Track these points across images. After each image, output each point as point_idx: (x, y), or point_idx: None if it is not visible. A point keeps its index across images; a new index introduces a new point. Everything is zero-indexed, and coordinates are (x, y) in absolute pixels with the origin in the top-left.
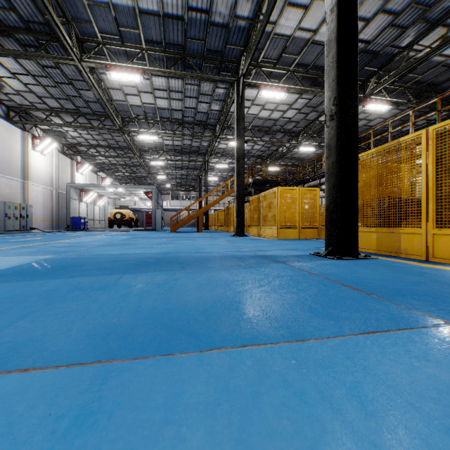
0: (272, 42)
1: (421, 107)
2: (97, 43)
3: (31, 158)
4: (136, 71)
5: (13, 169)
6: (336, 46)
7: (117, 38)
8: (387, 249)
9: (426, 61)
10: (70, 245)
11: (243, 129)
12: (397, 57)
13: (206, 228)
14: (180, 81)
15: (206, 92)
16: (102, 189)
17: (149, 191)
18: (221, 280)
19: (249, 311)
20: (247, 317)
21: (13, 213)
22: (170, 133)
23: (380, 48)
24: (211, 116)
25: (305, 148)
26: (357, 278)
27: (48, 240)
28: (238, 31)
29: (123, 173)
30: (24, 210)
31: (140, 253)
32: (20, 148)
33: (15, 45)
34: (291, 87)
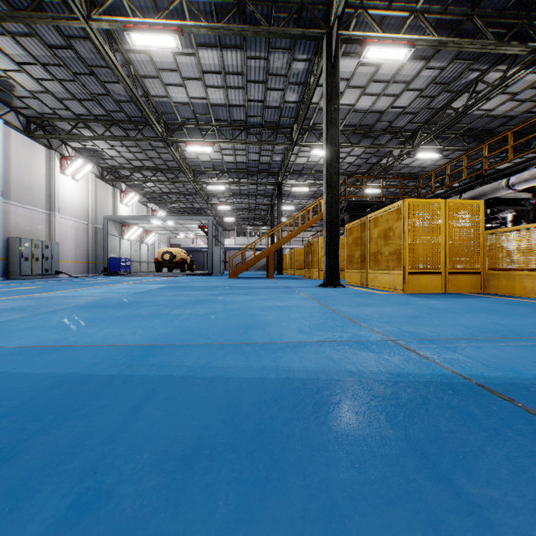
0: None
1: None
2: None
3: (58, 184)
4: (168, 29)
5: (34, 197)
6: None
7: None
8: None
9: None
10: (26, 304)
11: (337, 111)
12: None
13: (279, 272)
14: (239, 53)
15: (278, 71)
16: (147, 222)
17: (205, 224)
18: None
19: None
20: None
21: (30, 253)
22: (229, 141)
23: None
24: (286, 112)
25: (425, 155)
26: None
27: (33, 291)
28: None
29: (178, 204)
30: (48, 249)
31: (84, 346)
32: (43, 170)
33: None
34: (418, 39)
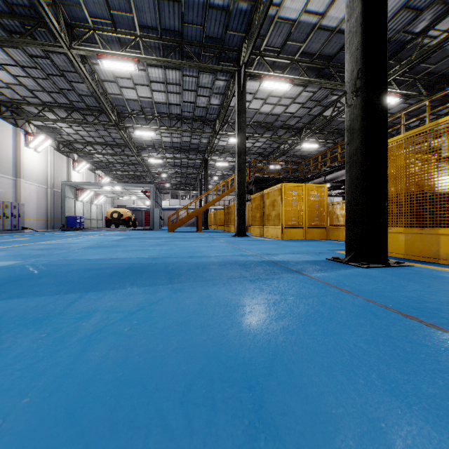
0: (276, 28)
1: (431, 101)
2: (88, 30)
3: (24, 155)
4: (129, 59)
5: (4, 166)
6: (361, 5)
7: (109, 23)
8: (419, 253)
9: (440, 49)
10: (52, 246)
11: (245, 122)
12: (410, 44)
13: (205, 227)
14: (177, 72)
15: (205, 85)
16: (98, 187)
17: (147, 190)
18: (220, 303)
19: (273, 392)
20: (272, 414)
21: (3, 212)
22: (168, 129)
23: (391, 35)
24: (211, 111)
25: (308, 145)
26: (414, 301)
27: (33, 240)
28: (239, 15)
29: (121, 171)
30: (16, 209)
31: (124, 258)
32: (11, 144)
33: (1, 32)
34: (295, 78)
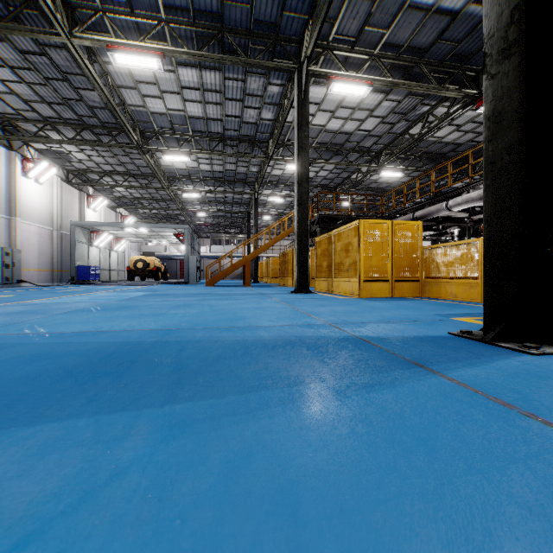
0: (350, 7)
1: None
2: (94, 12)
3: (20, 187)
4: (151, 52)
5: None
6: None
7: (123, 3)
8: None
9: None
10: (30, 309)
11: (307, 137)
12: None
13: (255, 280)
14: (217, 74)
15: (254, 91)
16: (118, 229)
17: (180, 232)
18: (275, 499)
19: None
20: None
21: None
22: (206, 152)
23: None
24: (262, 128)
25: (388, 173)
26: None
27: (16, 299)
28: None
29: (150, 210)
30: (10, 257)
31: (120, 330)
32: (4, 172)
33: None
34: (376, 79)
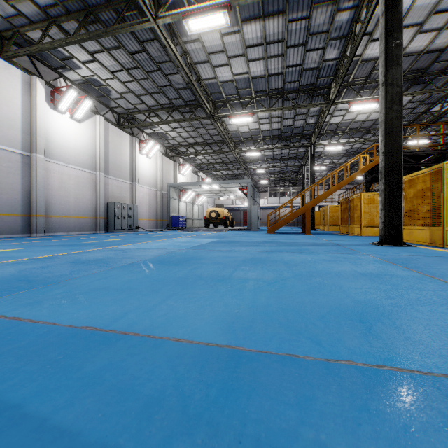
0: None
1: None
2: None
3: (137, 161)
4: (218, 7)
5: (123, 172)
6: None
7: None
8: None
9: None
10: (107, 256)
11: (400, 46)
12: None
13: (312, 228)
14: (280, 20)
15: (319, 28)
16: (198, 187)
17: (244, 186)
18: None
19: None
20: None
21: (120, 213)
22: (267, 109)
23: None
24: (324, 72)
25: None
26: None
27: (117, 242)
28: None
29: (221, 172)
30: (131, 210)
31: (140, 337)
32: (128, 152)
33: None
34: None
